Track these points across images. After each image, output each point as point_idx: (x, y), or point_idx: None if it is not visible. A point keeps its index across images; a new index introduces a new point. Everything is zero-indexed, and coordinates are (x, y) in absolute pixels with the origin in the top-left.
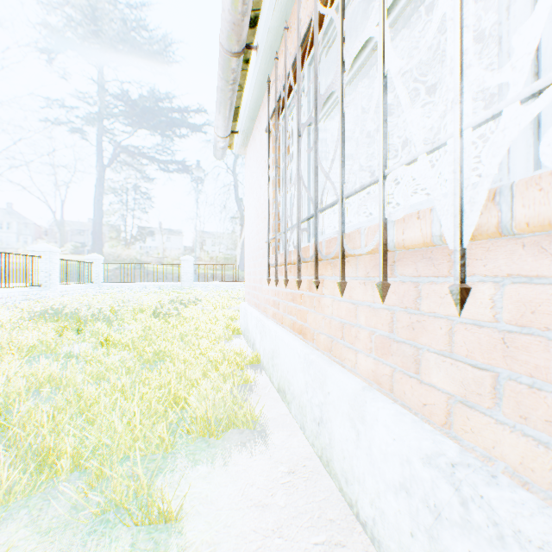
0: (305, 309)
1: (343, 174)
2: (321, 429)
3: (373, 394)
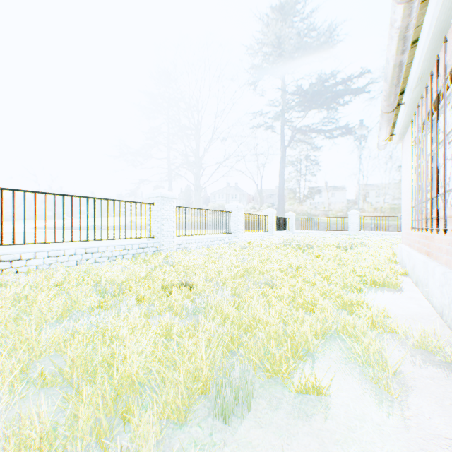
0: (429, 242)
1: (431, 190)
2: (426, 286)
3: (439, 266)
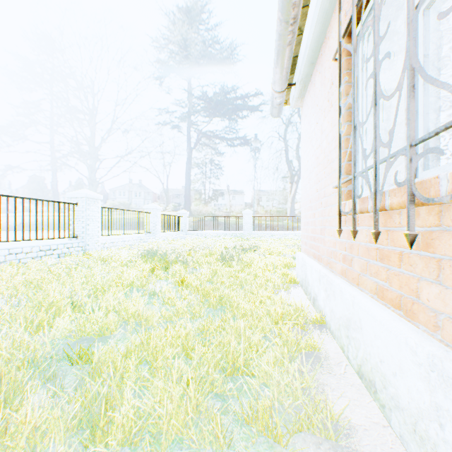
0: (409, 274)
1: None
2: None
3: None
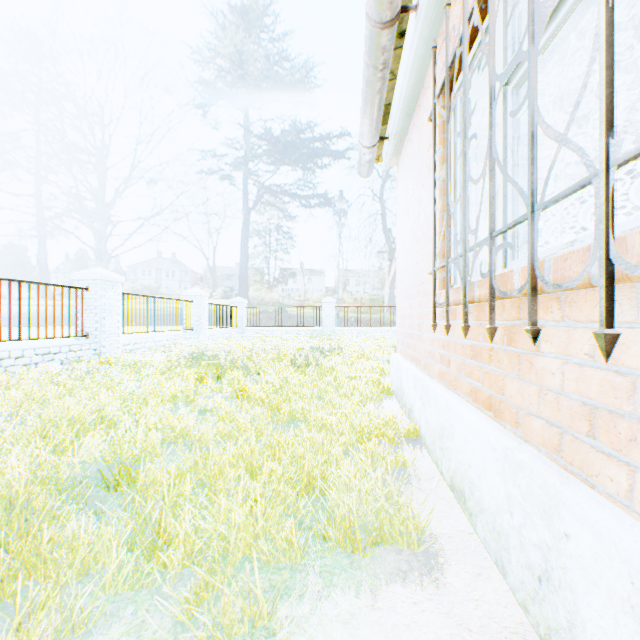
0: (498, 371)
1: (610, 120)
2: (545, 591)
3: None
